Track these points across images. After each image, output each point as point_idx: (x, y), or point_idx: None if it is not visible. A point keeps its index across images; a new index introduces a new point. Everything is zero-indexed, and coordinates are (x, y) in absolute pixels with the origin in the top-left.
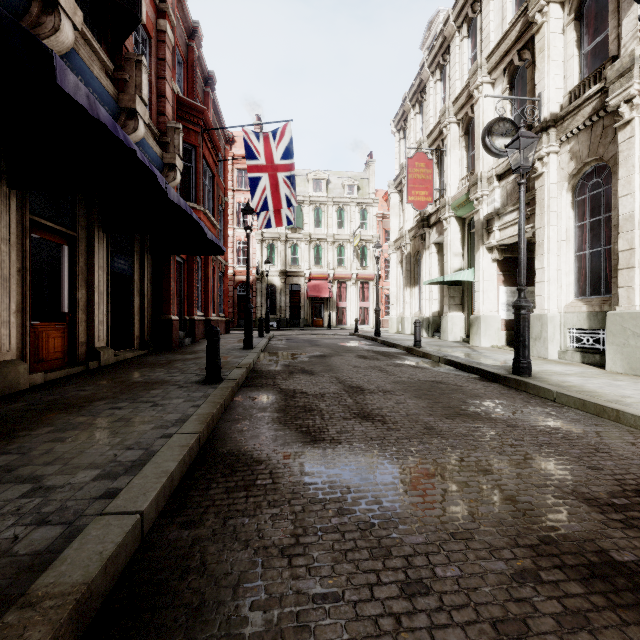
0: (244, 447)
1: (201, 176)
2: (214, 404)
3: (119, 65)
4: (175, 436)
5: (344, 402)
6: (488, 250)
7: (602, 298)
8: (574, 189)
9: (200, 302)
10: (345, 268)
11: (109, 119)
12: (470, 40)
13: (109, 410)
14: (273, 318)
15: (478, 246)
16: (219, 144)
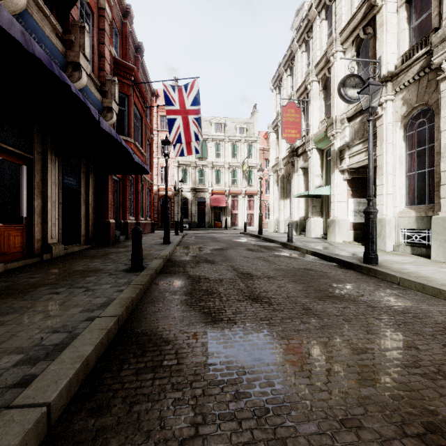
0: (156, 327)
1: (132, 117)
2: (134, 289)
3: (67, 29)
4: (97, 319)
5: (238, 286)
6: (341, 172)
7: (427, 206)
8: (405, 127)
9: (132, 210)
10: (237, 186)
11: (45, 56)
12: (327, 21)
13: (48, 295)
14: (186, 221)
15: (333, 169)
16: (146, 95)
